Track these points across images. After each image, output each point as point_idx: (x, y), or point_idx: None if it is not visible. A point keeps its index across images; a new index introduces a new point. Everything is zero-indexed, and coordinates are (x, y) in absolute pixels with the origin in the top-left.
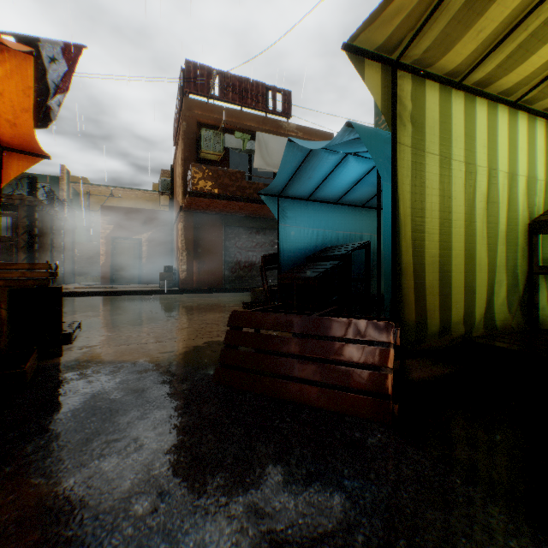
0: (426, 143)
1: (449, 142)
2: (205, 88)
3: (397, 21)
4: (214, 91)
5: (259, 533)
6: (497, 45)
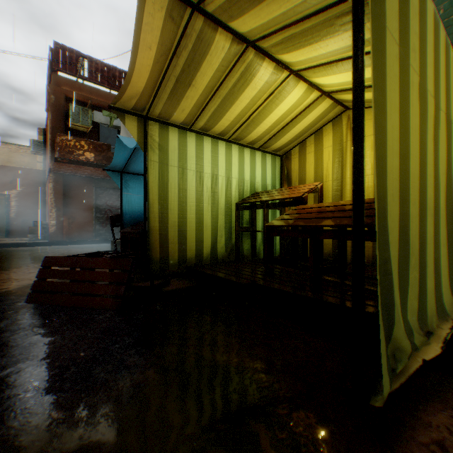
0: (169, 160)
1: (185, 160)
2: (75, 69)
3: (134, 101)
4: (84, 72)
5: (2, 351)
6: (199, 115)
